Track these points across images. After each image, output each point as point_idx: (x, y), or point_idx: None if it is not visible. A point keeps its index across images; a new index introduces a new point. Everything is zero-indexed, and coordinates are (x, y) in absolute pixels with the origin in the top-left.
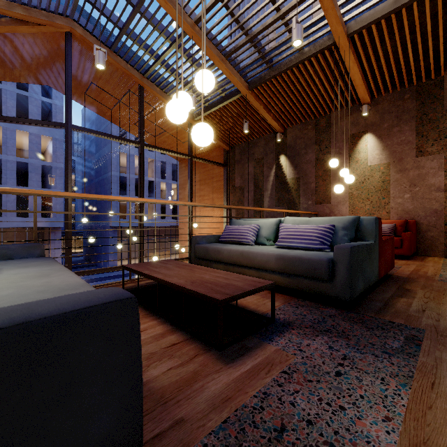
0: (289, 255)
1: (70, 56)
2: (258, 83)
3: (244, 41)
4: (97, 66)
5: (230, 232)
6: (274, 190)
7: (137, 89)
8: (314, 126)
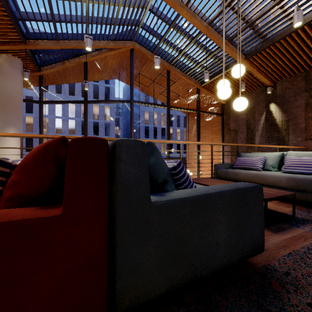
0: (299, 178)
1: (133, 62)
2: (254, 53)
3: (244, 27)
4: (155, 67)
5: (241, 161)
6: (265, 130)
7: (165, 72)
8: (304, 78)
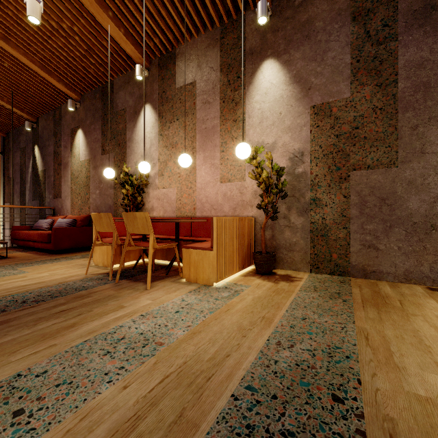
0: None
1: None
2: None
3: None
4: None
5: None
6: (32, 182)
7: None
8: (53, 118)
